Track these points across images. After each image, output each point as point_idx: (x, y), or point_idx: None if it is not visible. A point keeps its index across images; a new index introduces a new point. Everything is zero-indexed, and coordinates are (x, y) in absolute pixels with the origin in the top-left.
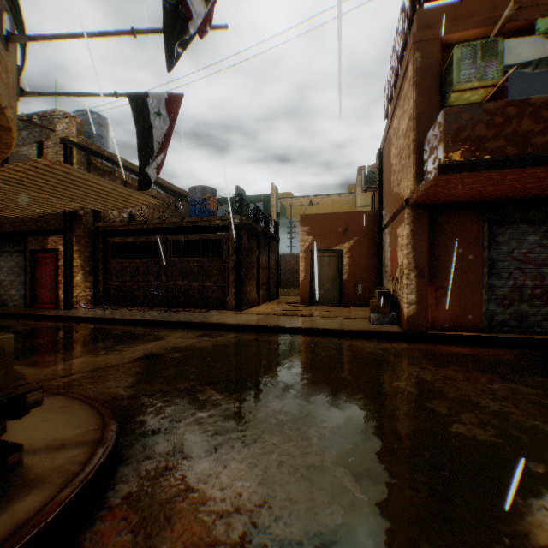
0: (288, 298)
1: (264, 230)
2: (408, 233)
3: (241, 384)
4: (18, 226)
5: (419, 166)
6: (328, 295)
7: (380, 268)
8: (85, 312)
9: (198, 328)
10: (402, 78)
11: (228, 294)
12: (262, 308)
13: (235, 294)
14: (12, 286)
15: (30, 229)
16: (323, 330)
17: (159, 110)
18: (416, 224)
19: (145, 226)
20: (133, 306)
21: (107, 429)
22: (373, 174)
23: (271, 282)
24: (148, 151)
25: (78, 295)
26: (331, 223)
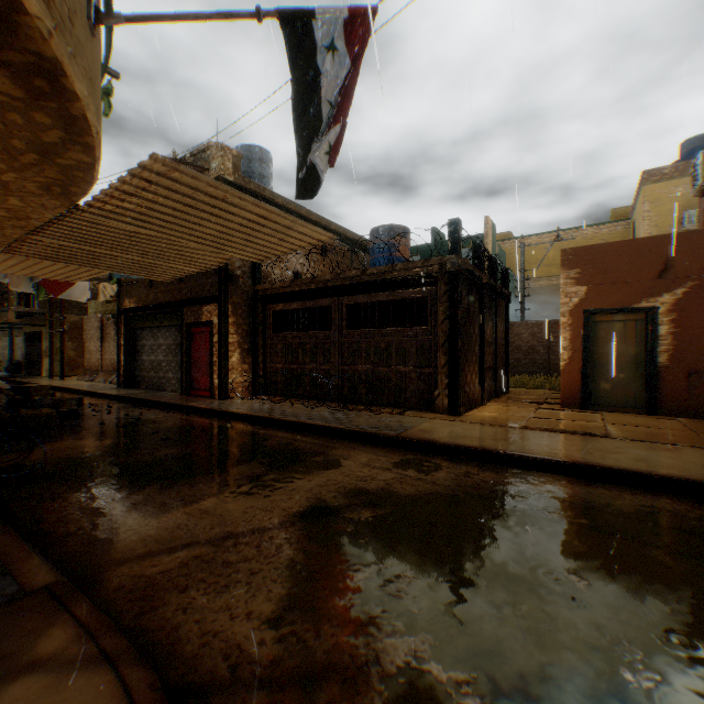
0: (527, 392)
1: (489, 282)
2: None
3: (561, 691)
4: (173, 295)
5: None
6: (620, 393)
7: None
8: (238, 406)
9: (392, 445)
10: None
11: (435, 387)
12: (493, 412)
13: (447, 388)
14: (169, 367)
15: (184, 297)
16: (671, 482)
17: (333, 40)
18: None
19: (313, 285)
20: (297, 397)
21: None
22: None
23: (498, 367)
24: (314, 120)
25: (233, 381)
26: (629, 258)
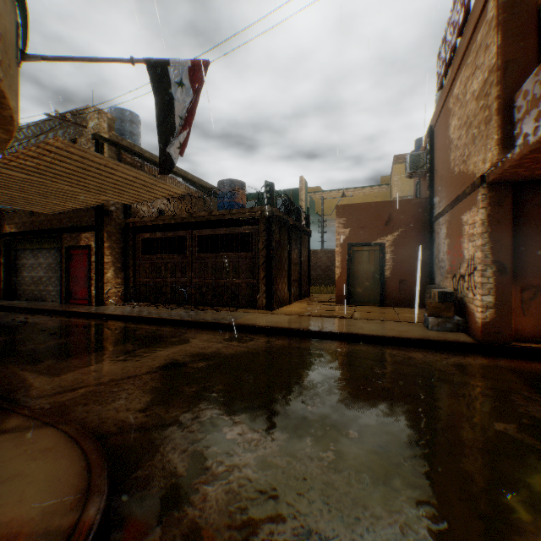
0: (321, 296)
1: (295, 223)
2: (483, 218)
3: (279, 415)
4: (54, 223)
5: (506, 130)
6: (367, 294)
7: (430, 263)
8: (113, 309)
9: (226, 329)
10: (472, 27)
11: (257, 292)
12: (294, 308)
13: (265, 292)
14: (50, 282)
15: (65, 226)
16: (370, 337)
17: (181, 79)
18: (494, 207)
19: (173, 221)
20: (161, 303)
21: (89, 503)
22: (420, 157)
23: (303, 279)
24: (169, 127)
25: (108, 292)
26: (371, 213)
